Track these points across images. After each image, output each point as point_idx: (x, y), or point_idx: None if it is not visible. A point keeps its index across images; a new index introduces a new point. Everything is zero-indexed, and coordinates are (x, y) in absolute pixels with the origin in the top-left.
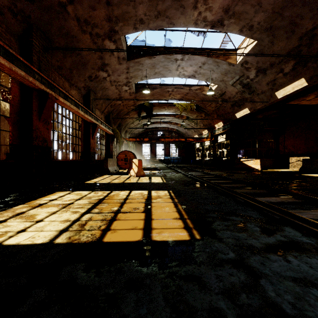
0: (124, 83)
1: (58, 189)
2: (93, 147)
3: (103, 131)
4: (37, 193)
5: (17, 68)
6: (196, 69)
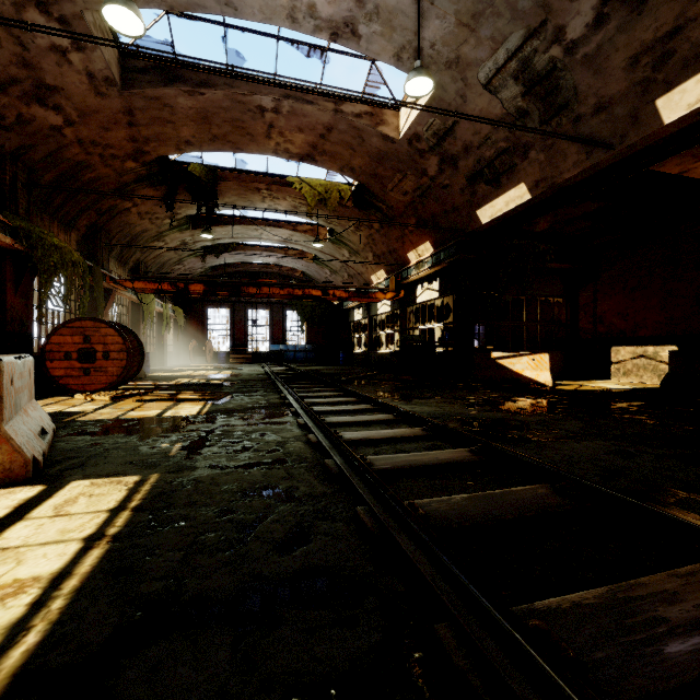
0: None
1: None
2: None
3: None
4: None
5: None
6: None
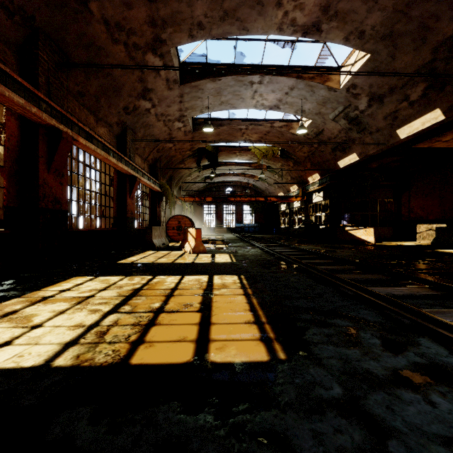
0: (176, 117)
1: (76, 273)
2: (130, 211)
3: (146, 187)
4: (43, 278)
5: (13, 94)
6: (280, 96)
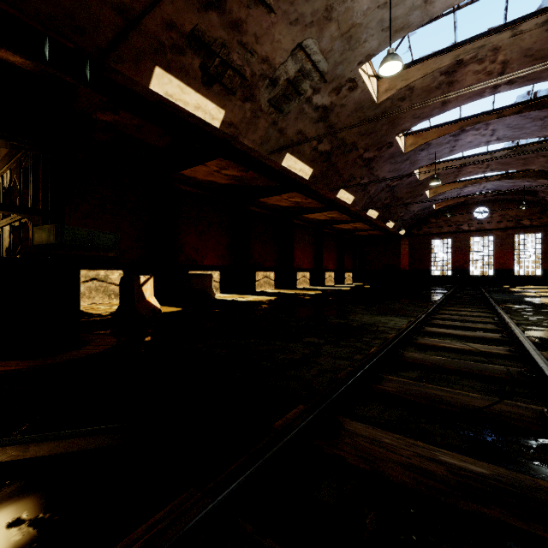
0: None
1: None
2: None
3: None
4: None
5: None
6: None
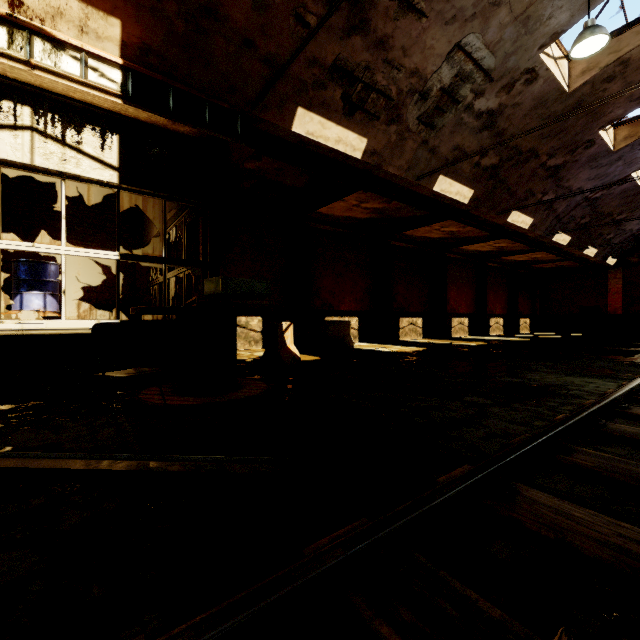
0: None
1: None
2: None
3: None
4: None
5: None
6: None
